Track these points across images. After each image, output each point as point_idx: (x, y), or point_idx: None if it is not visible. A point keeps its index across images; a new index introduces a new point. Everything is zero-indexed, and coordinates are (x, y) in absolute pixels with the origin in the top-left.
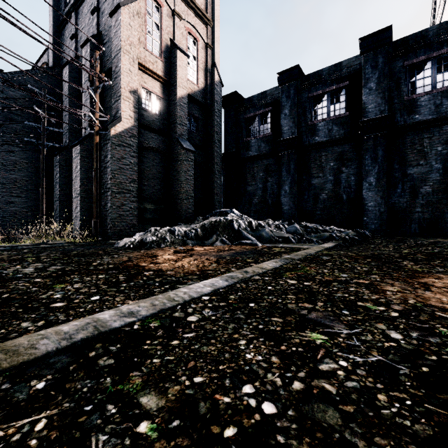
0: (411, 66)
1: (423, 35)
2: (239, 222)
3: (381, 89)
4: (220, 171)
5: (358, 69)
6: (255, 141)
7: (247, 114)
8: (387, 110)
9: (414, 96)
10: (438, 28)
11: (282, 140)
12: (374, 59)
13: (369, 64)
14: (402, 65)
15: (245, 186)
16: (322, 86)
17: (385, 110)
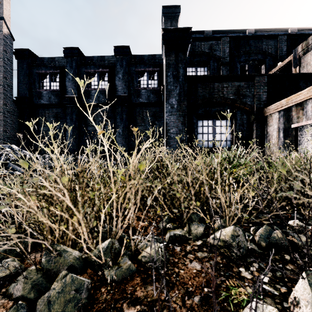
0: (138, 72)
1: (143, 57)
2: (9, 155)
3: (124, 80)
4: (11, 111)
5: (114, 64)
6: (46, 93)
7: (39, 70)
8: (127, 93)
9: (139, 88)
10: (148, 56)
11: (67, 96)
12: (121, 61)
13: (119, 63)
14: (134, 70)
15: (38, 127)
16: (94, 67)
17: (126, 92)
